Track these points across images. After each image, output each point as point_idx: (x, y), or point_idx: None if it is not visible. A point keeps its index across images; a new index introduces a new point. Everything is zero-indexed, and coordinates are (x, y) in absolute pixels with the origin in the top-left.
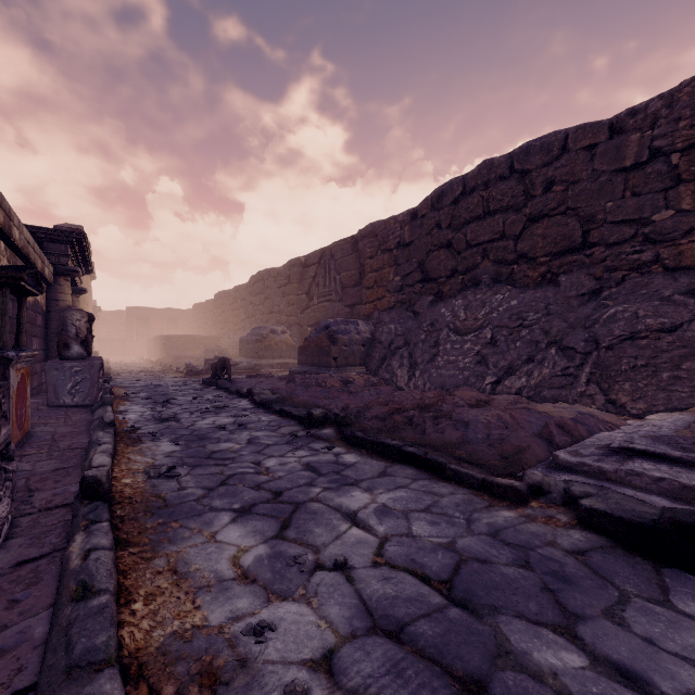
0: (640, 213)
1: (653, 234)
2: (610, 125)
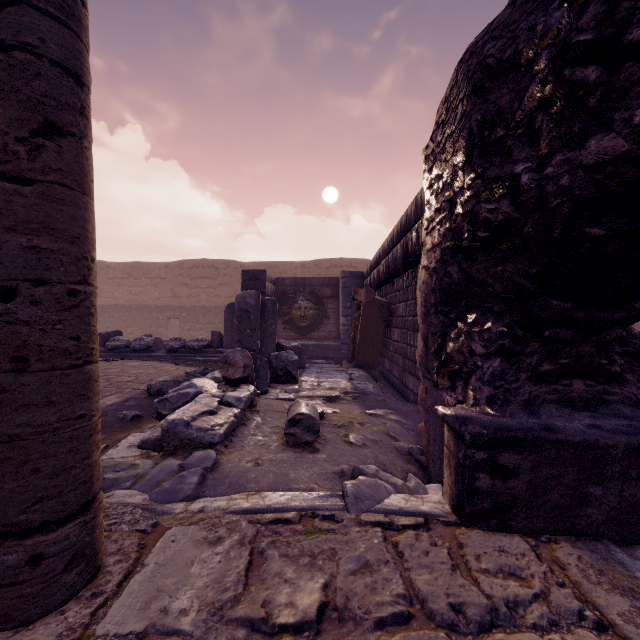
0: (113, 291)
1: (115, 297)
2: (107, 265)
